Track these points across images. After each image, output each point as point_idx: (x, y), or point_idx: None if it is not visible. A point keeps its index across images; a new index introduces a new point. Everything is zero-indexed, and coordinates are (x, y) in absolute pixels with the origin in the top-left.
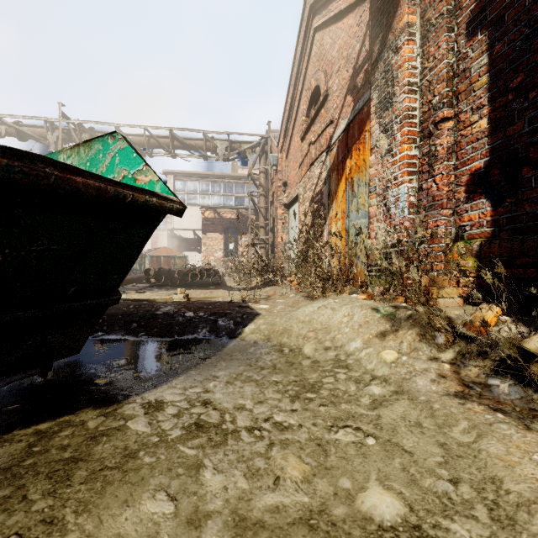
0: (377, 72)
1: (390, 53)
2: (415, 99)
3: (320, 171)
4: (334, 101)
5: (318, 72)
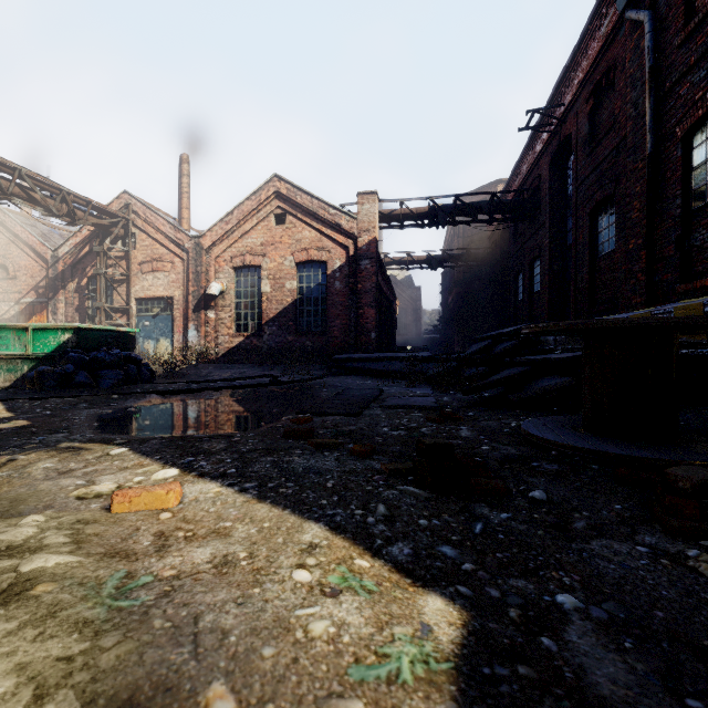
0: (52, 302)
1: (57, 301)
2: (64, 317)
3: (9, 309)
4: (23, 285)
5: (6, 260)
